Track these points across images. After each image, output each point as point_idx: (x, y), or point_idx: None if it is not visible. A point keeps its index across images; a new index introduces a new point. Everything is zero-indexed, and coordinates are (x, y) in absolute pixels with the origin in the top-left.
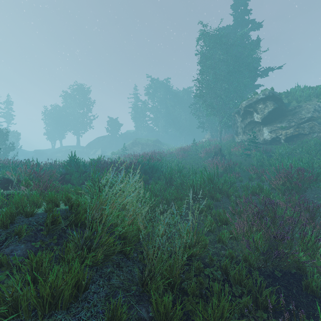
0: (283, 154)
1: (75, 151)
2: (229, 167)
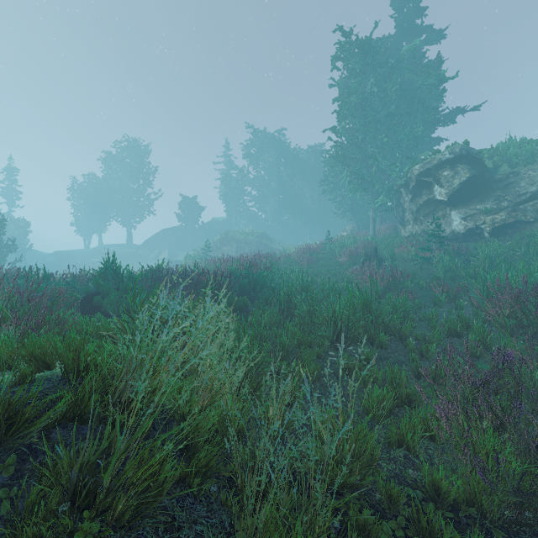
0: (492, 257)
1: (125, 253)
2: (395, 281)
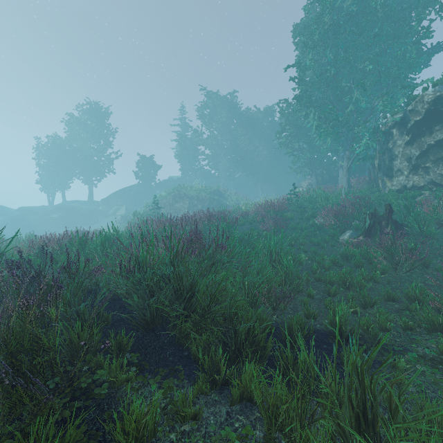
0: None
1: (84, 209)
2: None
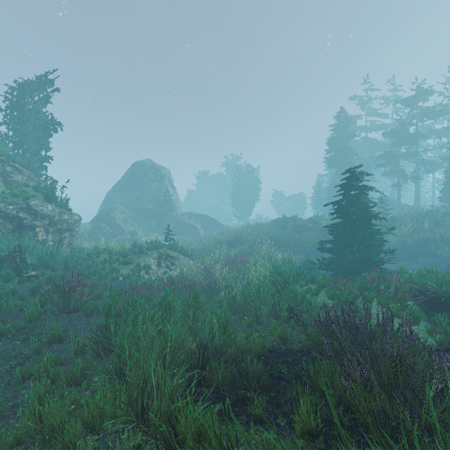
0: None
1: None
2: None
